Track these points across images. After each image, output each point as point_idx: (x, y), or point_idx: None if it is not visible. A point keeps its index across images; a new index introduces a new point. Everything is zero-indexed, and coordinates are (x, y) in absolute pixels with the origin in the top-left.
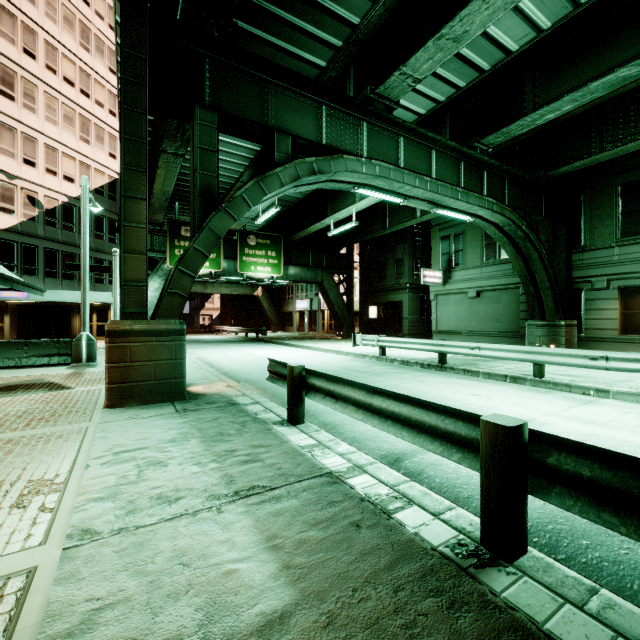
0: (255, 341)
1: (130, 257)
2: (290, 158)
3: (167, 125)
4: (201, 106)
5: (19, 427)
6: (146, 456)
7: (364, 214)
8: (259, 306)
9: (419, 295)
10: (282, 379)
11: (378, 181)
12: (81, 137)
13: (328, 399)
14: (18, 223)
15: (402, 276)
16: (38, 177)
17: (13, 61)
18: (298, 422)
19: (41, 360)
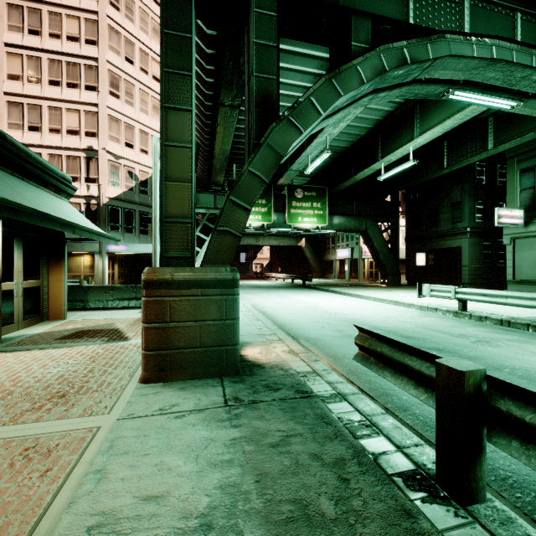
0: (301, 287)
1: (172, 186)
2: (370, 48)
3: (223, 70)
4: None
5: (26, 412)
6: None
7: (414, 157)
8: (302, 255)
9: (482, 240)
10: (391, 368)
11: (490, 72)
12: None
13: None
14: (122, 193)
15: (460, 220)
16: (135, 156)
17: (118, 68)
18: (473, 500)
19: (122, 303)
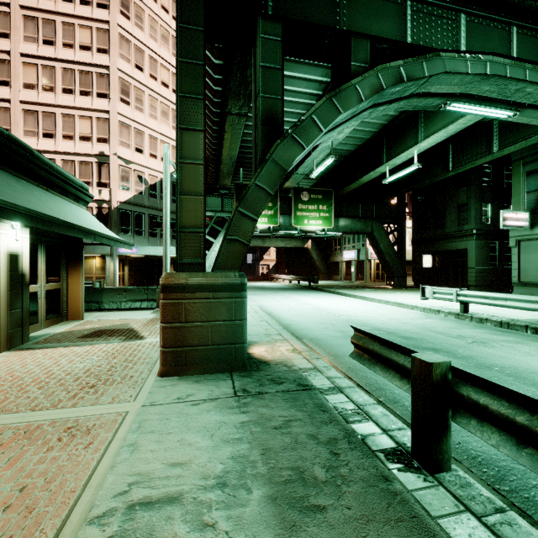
0: (307, 289)
1: (186, 199)
2: (368, 67)
3: (231, 82)
4: (263, 17)
5: (63, 399)
6: (172, 536)
7: (420, 159)
8: (308, 257)
9: (489, 242)
10: (381, 363)
11: (485, 85)
12: (173, 127)
13: (537, 455)
14: (132, 197)
15: (466, 222)
16: (145, 161)
17: (129, 75)
18: (440, 469)
19: (135, 304)
